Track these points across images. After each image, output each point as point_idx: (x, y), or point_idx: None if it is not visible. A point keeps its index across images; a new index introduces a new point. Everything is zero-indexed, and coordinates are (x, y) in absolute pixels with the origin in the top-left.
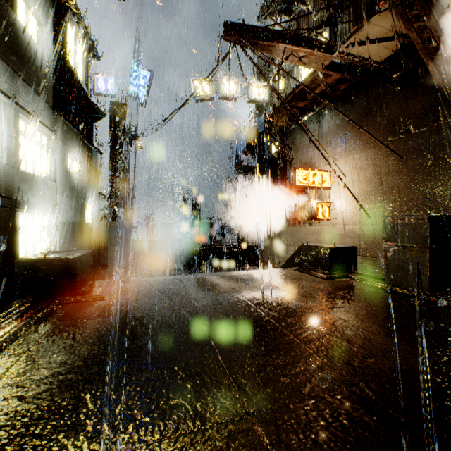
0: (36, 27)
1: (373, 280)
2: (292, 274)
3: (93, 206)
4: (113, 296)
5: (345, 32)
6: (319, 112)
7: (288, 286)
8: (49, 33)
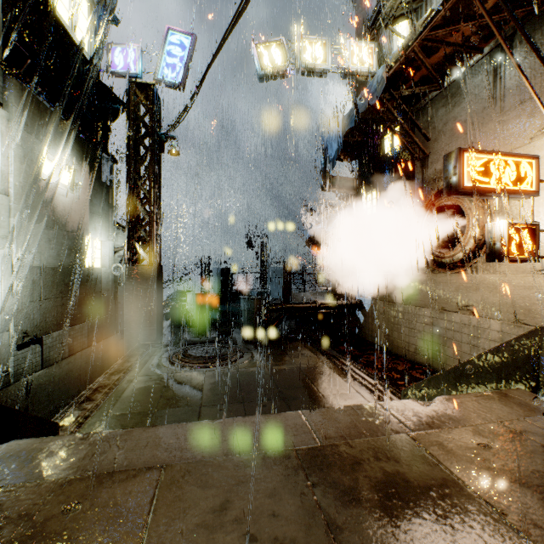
0: None
1: None
2: None
3: (104, 242)
4: None
5: None
6: (496, 49)
7: None
8: None
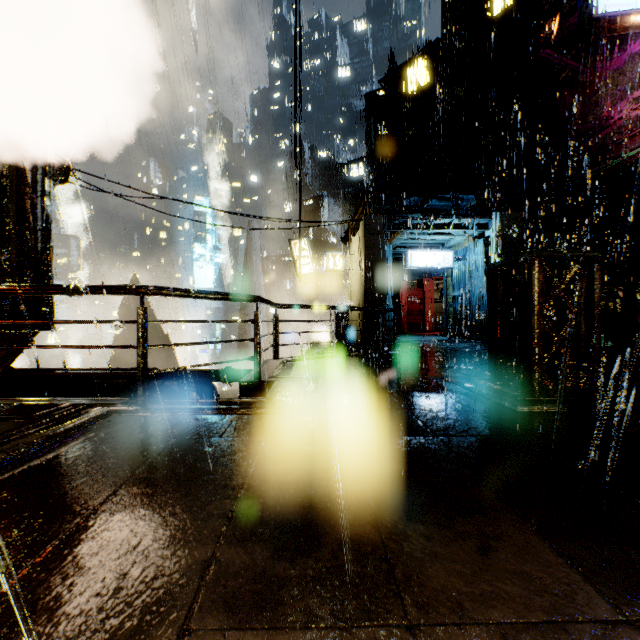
0: None
1: None
2: None
3: None
4: None
5: None
6: None
7: None
8: None
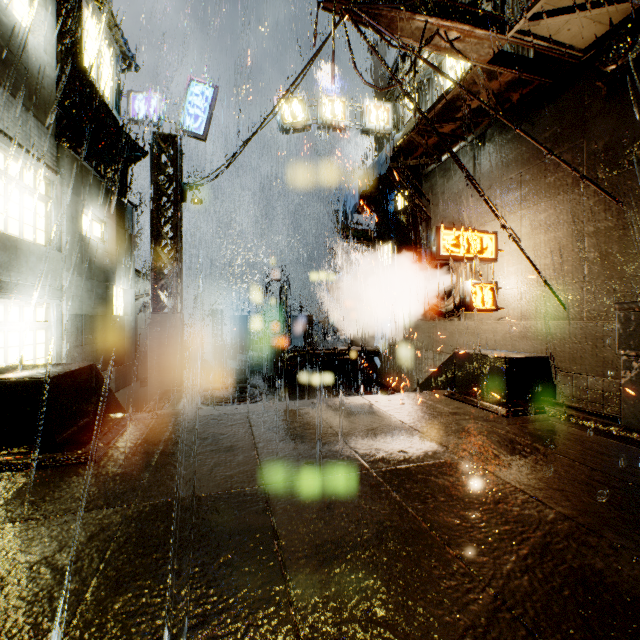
0: (28, 7)
1: (598, 421)
2: (443, 404)
3: (127, 290)
4: (113, 452)
5: (521, 6)
6: (475, 140)
7: (441, 431)
8: (50, 17)
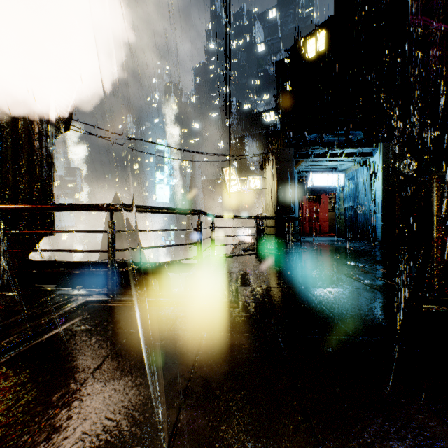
0: None
1: None
2: None
3: None
4: None
5: None
6: None
7: None
8: None
